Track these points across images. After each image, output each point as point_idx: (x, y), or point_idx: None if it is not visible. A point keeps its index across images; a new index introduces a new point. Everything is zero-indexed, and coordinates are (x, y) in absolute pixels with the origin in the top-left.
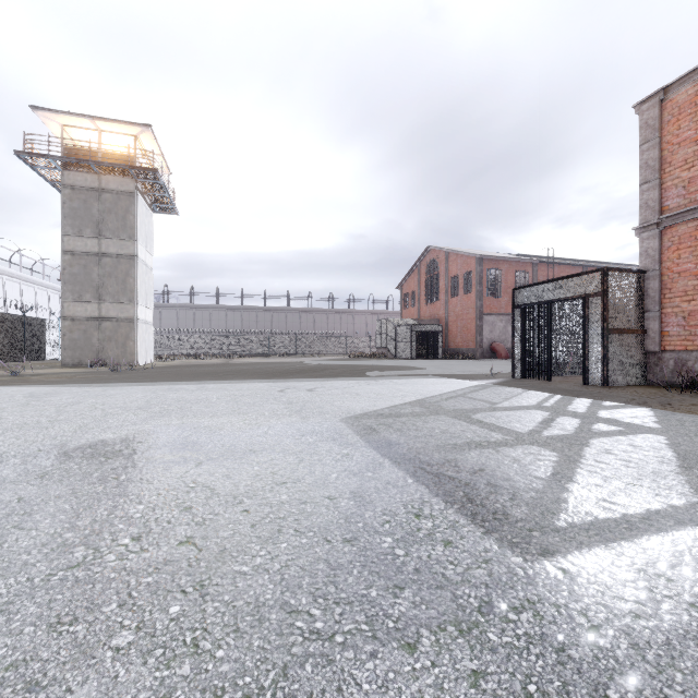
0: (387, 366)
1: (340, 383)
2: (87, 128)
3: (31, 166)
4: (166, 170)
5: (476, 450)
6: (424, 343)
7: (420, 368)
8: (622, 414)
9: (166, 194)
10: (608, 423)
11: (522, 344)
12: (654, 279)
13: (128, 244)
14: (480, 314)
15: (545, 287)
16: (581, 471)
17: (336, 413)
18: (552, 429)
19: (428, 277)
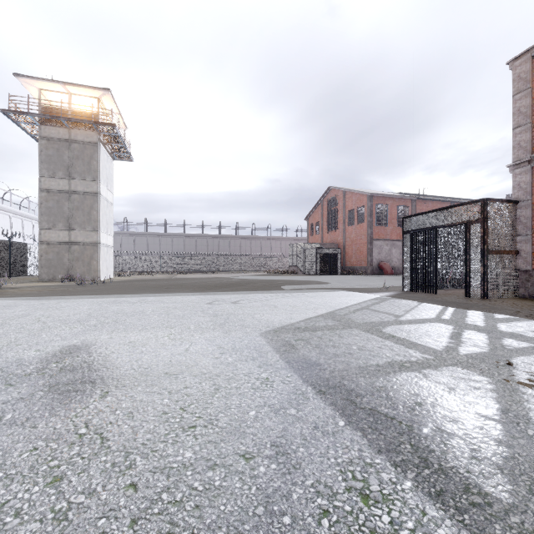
0: (298, 281)
1: (260, 296)
2: (60, 91)
3: (14, 121)
4: (123, 126)
5: (401, 374)
6: (326, 262)
7: (325, 282)
8: (521, 328)
9: (123, 145)
10: (515, 338)
11: (411, 263)
12: (526, 208)
13: (92, 184)
14: (370, 240)
15: (431, 215)
16: (532, 407)
17: (256, 327)
18: (465, 345)
19: (329, 211)
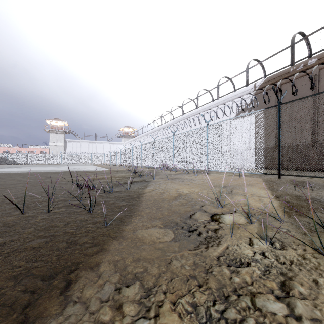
0: None
1: None
2: None
3: None
4: None
5: None
6: None
7: None
8: None
9: None
10: None
11: None
12: None
13: None
14: None
15: None
16: None
17: None
18: None
19: None
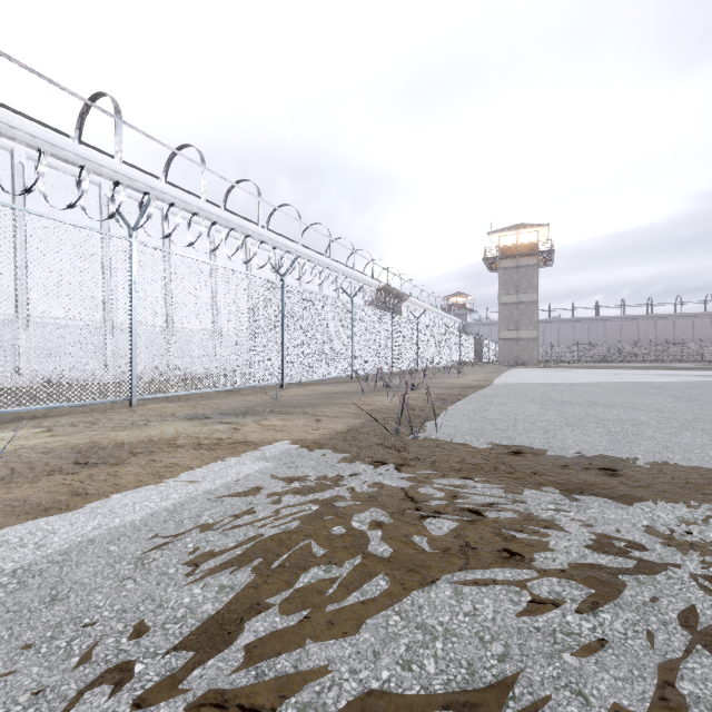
0: None
1: None
2: (511, 234)
3: (484, 262)
4: (545, 240)
5: None
6: None
7: None
8: None
9: (551, 259)
10: None
11: None
12: None
13: (532, 295)
14: None
15: None
16: None
17: None
18: None
19: None
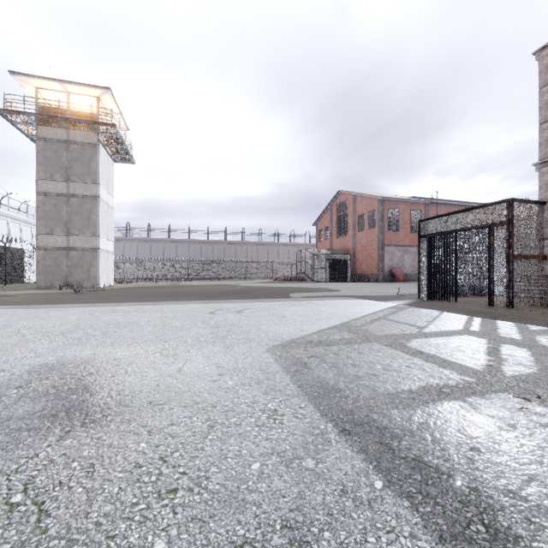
0: (307, 288)
1: (267, 304)
2: (58, 90)
3: (10, 121)
4: (124, 127)
5: (442, 404)
6: (336, 268)
7: (335, 289)
8: None
9: (124, 146)
10: None
11: (428, 269)
12: None
13: (91, 187)
14: (382, 245)
15: (450, 218)
16: None
17: (262, 340)
18: (509, 364)
19: (338, 216)
